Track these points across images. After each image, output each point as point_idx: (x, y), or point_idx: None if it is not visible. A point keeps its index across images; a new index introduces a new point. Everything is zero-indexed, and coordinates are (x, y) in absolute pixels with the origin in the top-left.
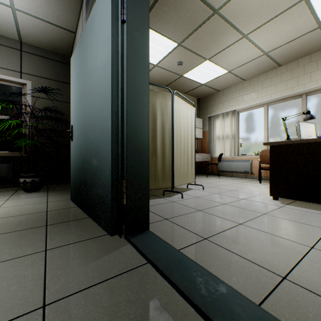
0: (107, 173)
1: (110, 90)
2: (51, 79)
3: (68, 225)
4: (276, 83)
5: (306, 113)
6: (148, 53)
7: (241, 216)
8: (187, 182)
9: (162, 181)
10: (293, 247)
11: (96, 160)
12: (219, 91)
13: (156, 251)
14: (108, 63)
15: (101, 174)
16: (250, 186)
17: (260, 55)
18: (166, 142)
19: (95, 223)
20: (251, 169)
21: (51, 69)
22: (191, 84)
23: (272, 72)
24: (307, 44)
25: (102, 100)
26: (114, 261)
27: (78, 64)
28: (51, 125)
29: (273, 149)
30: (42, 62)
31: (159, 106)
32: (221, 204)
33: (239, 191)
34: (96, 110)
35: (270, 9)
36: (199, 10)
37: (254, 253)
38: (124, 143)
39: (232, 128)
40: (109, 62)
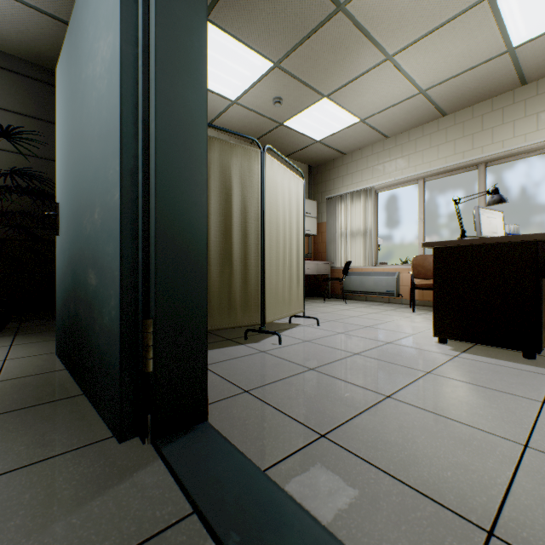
0: (112, 305)
1: (118, 121)
2: (28, 115)
3: (31, 416)
4: (437, 143)
5: (493, 193)
6: (205, 52)
7: (388, 379)
8: (290, 314)
9: (243, 313)
10: (491, 446)
11: (95, 276)
12: (346, 155)
13: (216, 478)
14: (115, 63)
15: (102, 306)
16: (398, 317)
17: (413, 94)
18: (250, 240)
19: (94, 408)
20: (398, 288)
21: (28, 97)
22: (298, 139)
23: (431, 126)
24: (488, 79)
25: (104, 145)
26: (114, 513)
27: (68, 78)
28: (28, 204)
29: (439, 255)
30: (10, 81)
31: (237, 171)
32: (350, 354)
33: (380, 328)
34: (95, 168)
35: (432, 12)
36: (311, 1)
37: (420, 468)
38: (150, 239)
39: (367, 218)
40: (115, 62)
